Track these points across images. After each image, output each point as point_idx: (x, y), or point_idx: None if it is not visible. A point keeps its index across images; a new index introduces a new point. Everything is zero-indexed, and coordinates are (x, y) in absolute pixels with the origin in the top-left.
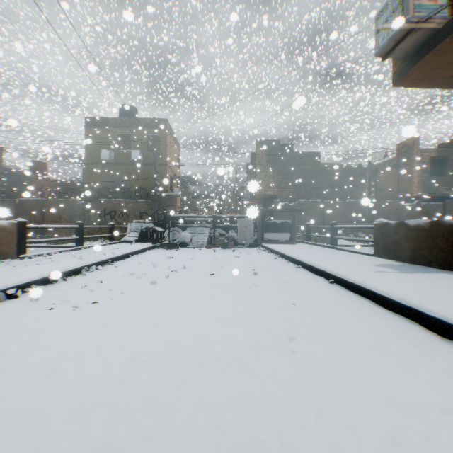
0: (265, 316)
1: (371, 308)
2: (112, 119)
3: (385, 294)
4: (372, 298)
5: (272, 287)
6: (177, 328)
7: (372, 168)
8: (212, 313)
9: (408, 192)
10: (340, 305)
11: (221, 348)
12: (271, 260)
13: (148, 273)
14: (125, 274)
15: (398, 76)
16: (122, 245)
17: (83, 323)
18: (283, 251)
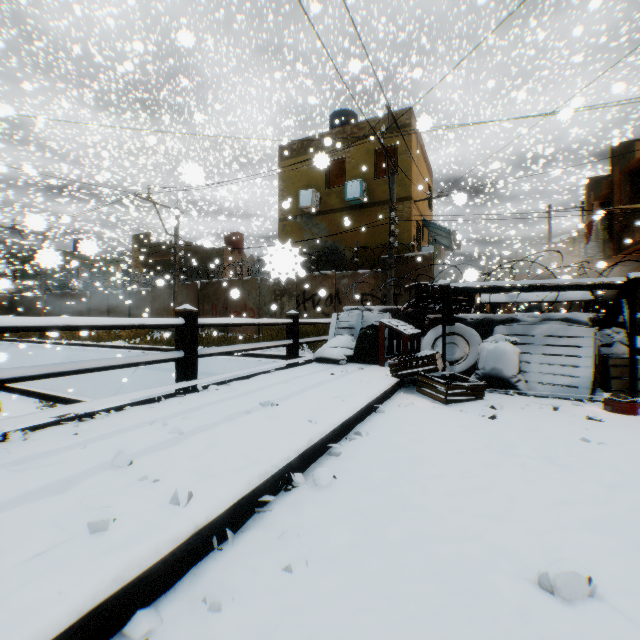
0: None
1: None
2: (316, 137)
3: None
4: None
5: None
6: None
7: None
8: None
9: None
10: None
11: None
12: None
13: None
14: None
15: None
16: (306, 380)
17: None
18: None
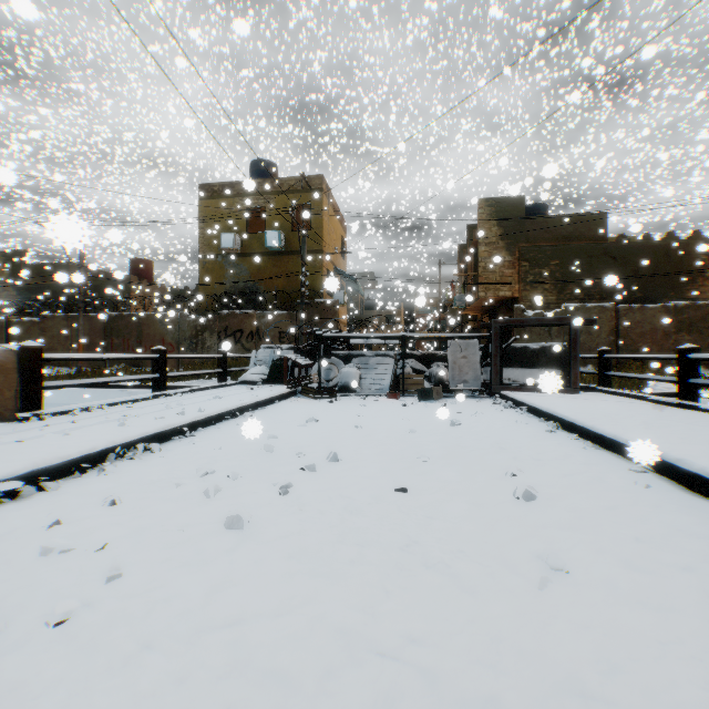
0: None
1: None
2: (237, 183)
3: None
4: None
5: (631, 589)
6: None
7: None
8: None
9: None
10: None
11: None
12: (541, 436)
13: (244, 473)
14: (192, 472)
15: None
16: (235, 391)
17: None
18: (568, 415)
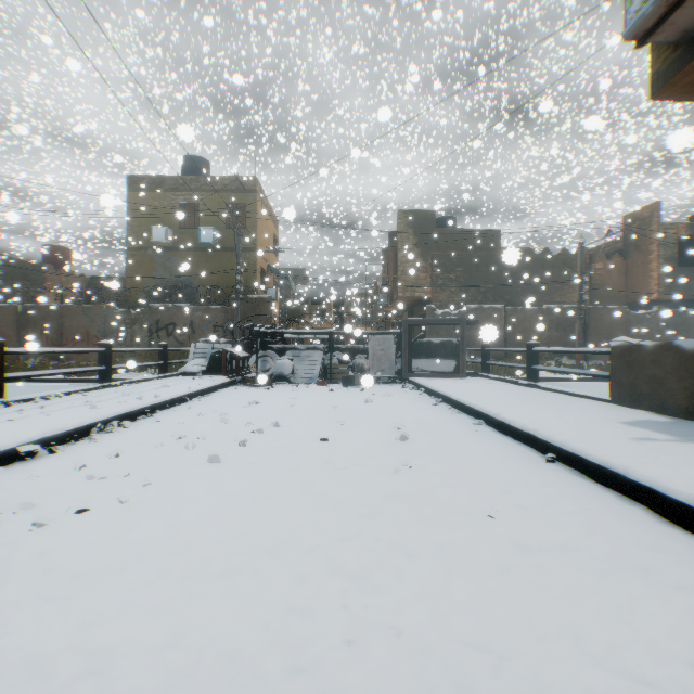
0: (434, 553)
1: (656, 529)
2: (169, 178)
3: (688, 500)
4: (651, 503)
5: (439, 470)
6: (237, 594)
7: (584, 254)
8: (321, 545)
9: (643, 294)
10: (587, 520)
11: (337, 676)
12: (428, 408)
13: (209, 436)
14: (168, 437)
15: (662, 79)
16: (179, 381)
17: (35, 572)
18: (448, 392)
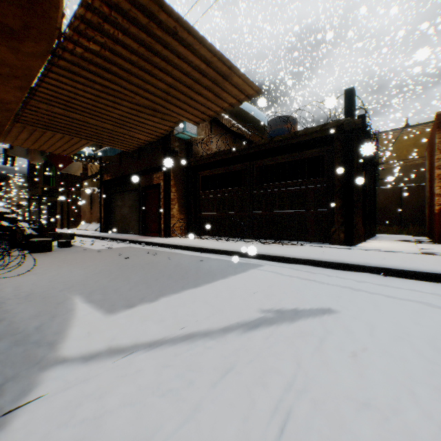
0: None
1: None
2: None
3: None
4: None
5: None
6: None
7: None
8: None
9: None
10: None
11: None
12: None
13: None
14: None
15: None
16: None
17: None
18: None
